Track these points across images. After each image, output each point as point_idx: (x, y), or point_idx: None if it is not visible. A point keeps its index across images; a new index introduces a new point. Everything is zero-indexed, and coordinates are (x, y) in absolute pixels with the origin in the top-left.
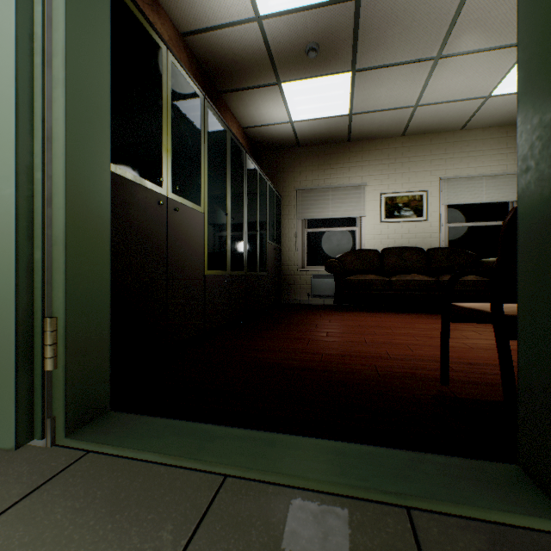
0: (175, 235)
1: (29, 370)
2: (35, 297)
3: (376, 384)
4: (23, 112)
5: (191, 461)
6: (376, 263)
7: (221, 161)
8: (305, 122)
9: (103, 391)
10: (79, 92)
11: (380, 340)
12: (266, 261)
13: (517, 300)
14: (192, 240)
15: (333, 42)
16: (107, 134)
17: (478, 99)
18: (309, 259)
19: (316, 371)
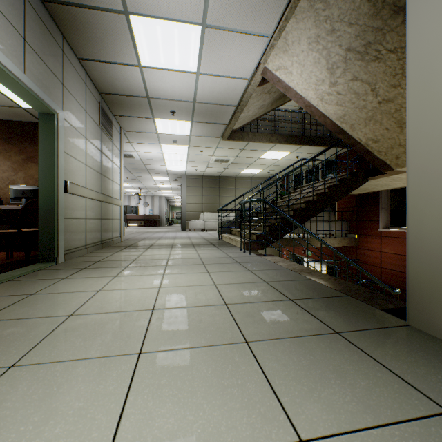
0: None
1: None
2: None
3: None
4: None
5: None
6: None
7: None
8: None
9: None
10: None
11: None
12: None
13: (39, 226)
14: None
15: None
16: None
17: None
18: None
19: None
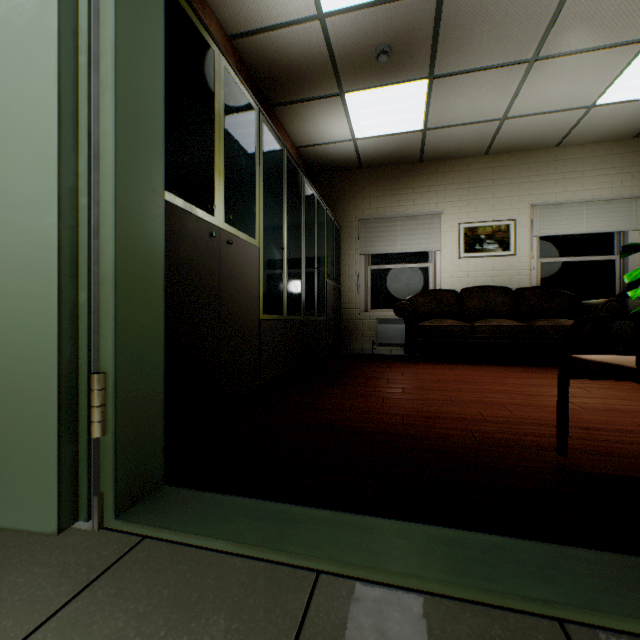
0: (228, 273)
1: (73, 437)
2: (80, 348)
3: (478, 453)
4: (66, 123)
5: (273, 551)
6: (454, 305)
7: (277, 185)
8: (370, 140)
9: (156, 461)
10: (130, 99)
11: (469, 398)
12: (325, 303)
13: None
14: (246, 279)
15: (408, 43)
16: (160, 151)
17: (579, 109)
18: (373, 301)
19: (400, 436)
